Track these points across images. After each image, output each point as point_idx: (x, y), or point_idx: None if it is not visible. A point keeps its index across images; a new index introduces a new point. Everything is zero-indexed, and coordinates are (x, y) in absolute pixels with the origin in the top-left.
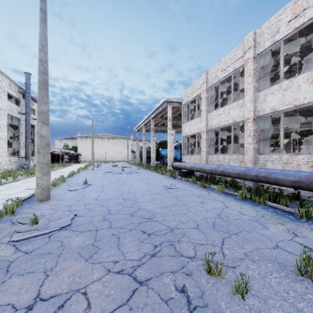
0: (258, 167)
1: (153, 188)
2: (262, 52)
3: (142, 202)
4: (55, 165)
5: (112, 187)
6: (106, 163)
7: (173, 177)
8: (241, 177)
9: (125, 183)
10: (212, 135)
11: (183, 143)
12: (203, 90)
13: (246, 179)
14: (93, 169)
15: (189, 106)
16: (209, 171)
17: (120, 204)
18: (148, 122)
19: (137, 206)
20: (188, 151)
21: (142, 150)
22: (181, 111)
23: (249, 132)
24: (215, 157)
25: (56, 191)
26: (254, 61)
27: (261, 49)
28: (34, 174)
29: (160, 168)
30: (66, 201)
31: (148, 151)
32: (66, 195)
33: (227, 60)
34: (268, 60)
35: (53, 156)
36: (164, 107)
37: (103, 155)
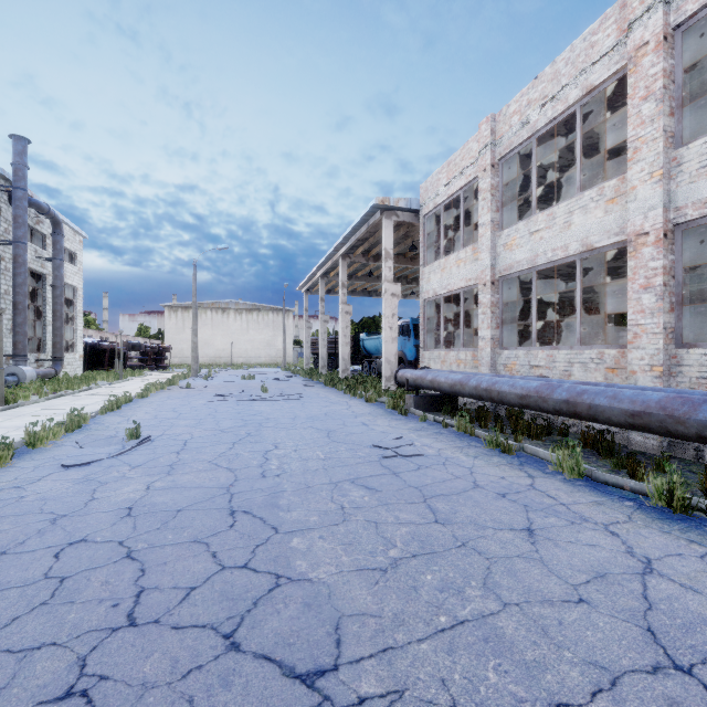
0: (681, 386)
1: (343, 452)
2: (695, 16)
3: (297, 529)
4: (101, 374)
5: (212, 450)
6: (232, 369)
7: (401, 411)
8: (653, 425)
9: (259, 432)
10: (508, 294)
11: (424, 317)
12: (484, 167)
13: (673, 433)
14: (188, 386)
15: (441, 219)
16: (515, 400)
17: (205, 546)
18: (332, 268)
19: (271, 557)
20: (437, 340)
21: (317, 338)
22: (415, 236)
23: (647, 275)
24: (522, 356)
25: (20, 468)
26: (665, 49)
27: (691, 6)
28: (14, 403)
29: (361, 384)
30: (7, 523)
31: (333, 342)
32: (32, 491)
33: (562, 68)
34: (694, 60)
35: (99, 353)
36: (373, 226)
37: (227, 350)
